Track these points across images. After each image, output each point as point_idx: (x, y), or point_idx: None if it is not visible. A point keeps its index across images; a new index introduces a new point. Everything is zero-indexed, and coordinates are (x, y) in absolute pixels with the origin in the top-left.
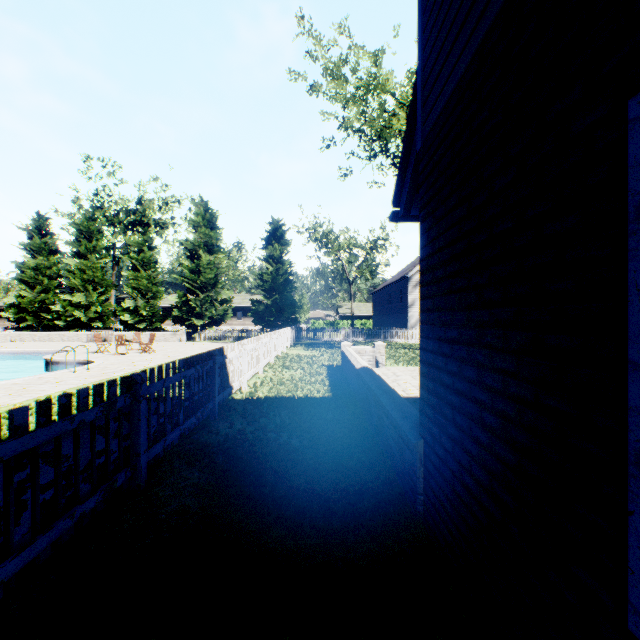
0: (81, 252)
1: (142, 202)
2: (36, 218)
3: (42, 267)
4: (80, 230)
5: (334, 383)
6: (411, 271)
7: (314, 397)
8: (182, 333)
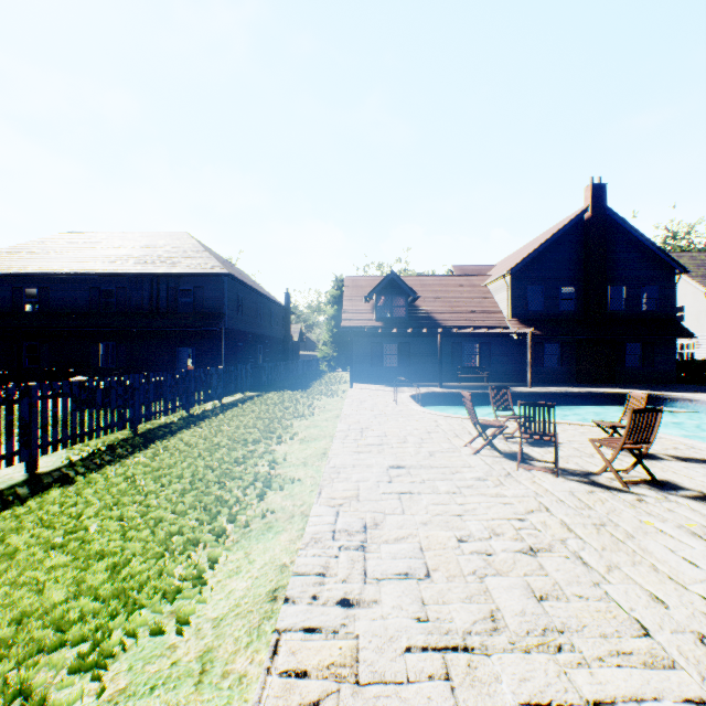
0: None
1: None
2: None
3: None
4: None
5: None
6: None
7: None
8: None
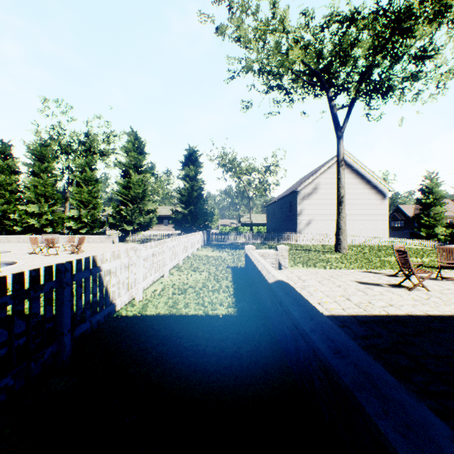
0: (36, 172)
1: (89, 135)
2: None
3: (4, 184)
4: (34, 154)
5: (239, 291)
6: (299, 186)
7: (215, 317)
8: (115, 236)
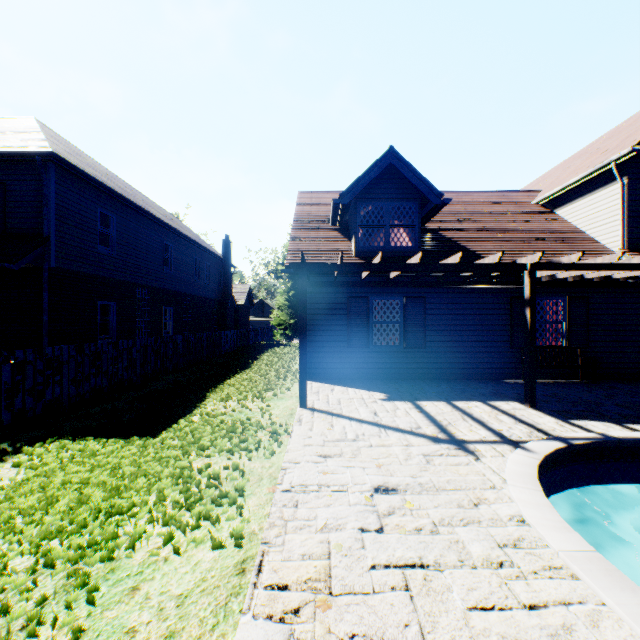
0: None
1: None
2: None
3: None
4: None
5: None
6: None
7: None
8: None
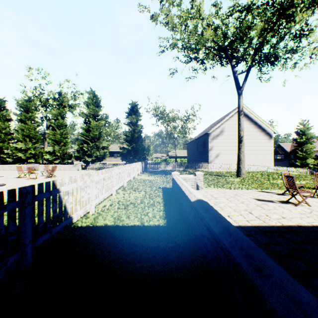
0: (23, 119)
1: (61, 94)
2: None
3: (0, 128)
4: (22, 107)
5: (168, 206)
6: (210, 130)
7: (149, 227)
8: (79, 165)
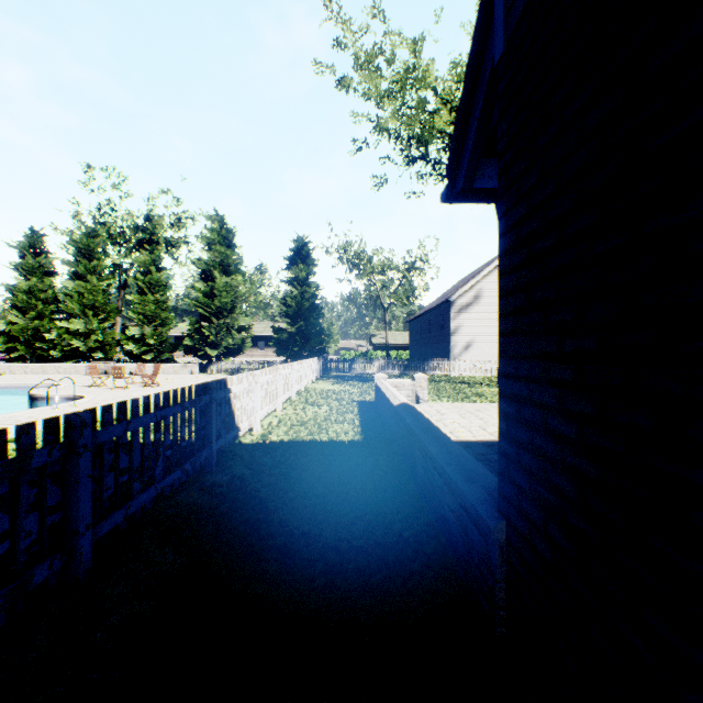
0: (80, 273)
1: (151, 218)
2: (29, 234)
3: (36, 290)
4: (79, 248)
5: (366, 423)
6: (454, 294)
7: (341, 441)
8: (194, 365)
